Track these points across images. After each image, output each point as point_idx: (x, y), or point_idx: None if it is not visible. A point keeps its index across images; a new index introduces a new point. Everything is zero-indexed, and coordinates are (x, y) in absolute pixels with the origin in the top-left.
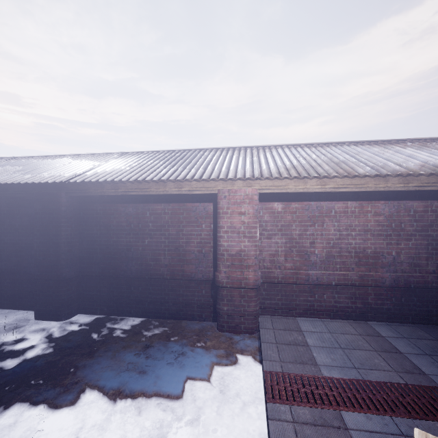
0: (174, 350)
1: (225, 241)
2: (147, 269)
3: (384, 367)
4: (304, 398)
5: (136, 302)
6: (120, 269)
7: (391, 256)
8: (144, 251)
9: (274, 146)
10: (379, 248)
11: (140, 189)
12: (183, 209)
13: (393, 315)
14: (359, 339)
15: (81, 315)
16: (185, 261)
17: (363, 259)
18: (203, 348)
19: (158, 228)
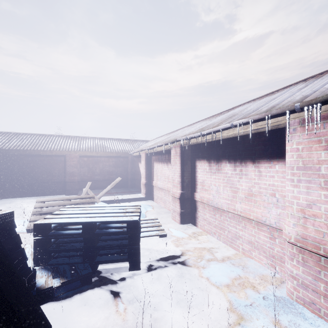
0: None
1: (68, 169)
2: (37, 180)
3: None
4: None
5: (32, 191)
6: (25, 180)
7: (116, 172)
8: (36, 173)
9: (88, 137)
10: (113, 170)
11: (36, 153)
12: (52, 159)
13: (116, 187)
14: None
15: (5, 199)
16: (53, 176)
17: (109, 173)
18: None
19: (42, 166)
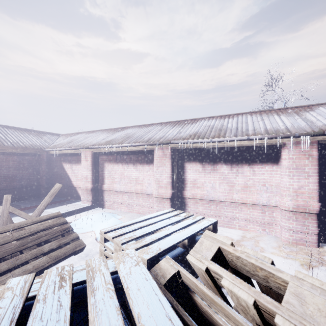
0: None
1: None
2: None
3: None
4: None
5: None
6: None
7: (20, 177)
8: None
9: None
10: (15, 174)
11: None
12: None
13: (21, 198)
14: None
15: None
16: None
17: (7, 178)
18: None
19: None
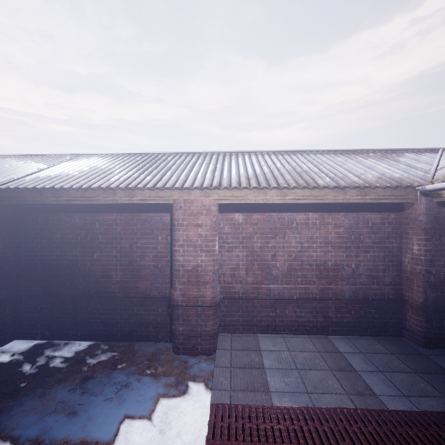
0: (117, 380)
1: (181, 255)
2: (96, 287)
3: (336, 389)
4: (247, 436)
5: (84, 324)
6: (64, 287)
7: (351, 269)
8: (93, 266)
9: (242, 153)
10: (339, 261)
11: (86, 198)
12: (137, 220)
13: (352, 328)
14: (317, 357)
15: (18, 341)
16: (139, 276)
17: (323, 271)
18: (152, 376)
19: (109, 241)
